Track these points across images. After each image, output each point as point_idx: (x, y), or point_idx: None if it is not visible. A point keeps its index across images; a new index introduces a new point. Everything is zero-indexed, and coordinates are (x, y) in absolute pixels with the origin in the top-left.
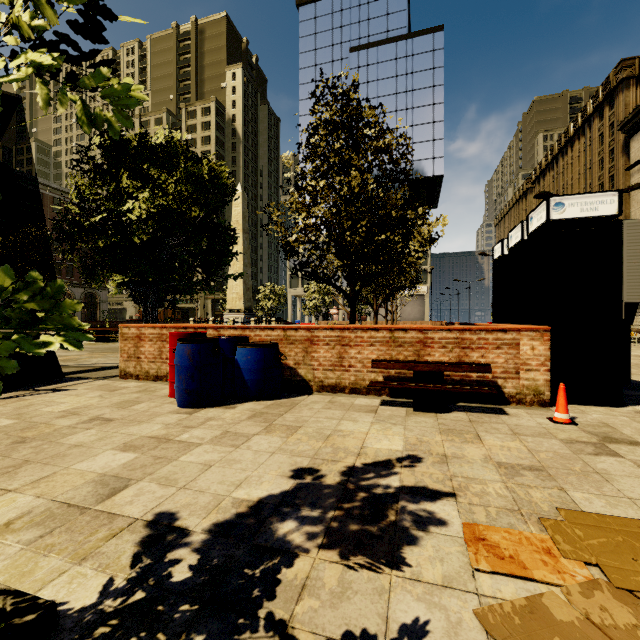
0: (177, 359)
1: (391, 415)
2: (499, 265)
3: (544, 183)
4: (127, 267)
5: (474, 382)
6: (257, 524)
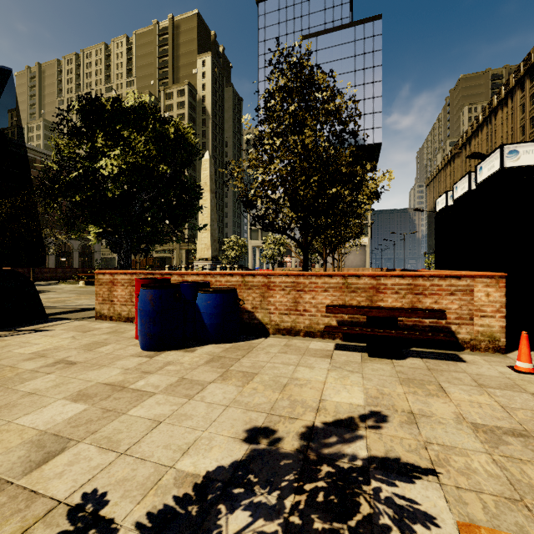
0: (140, 304)
1: (347, 361)
2: (443, 216)
3: (470, 148)
4: (104, 219)
5: (427, 327)
6: (200, 515)
